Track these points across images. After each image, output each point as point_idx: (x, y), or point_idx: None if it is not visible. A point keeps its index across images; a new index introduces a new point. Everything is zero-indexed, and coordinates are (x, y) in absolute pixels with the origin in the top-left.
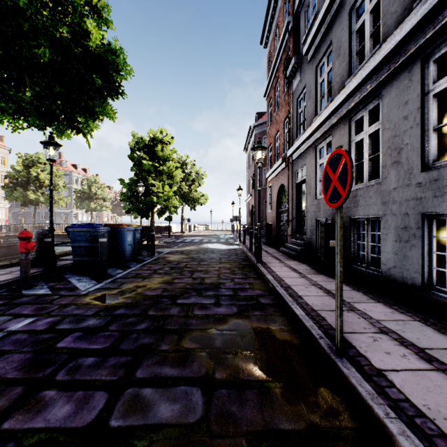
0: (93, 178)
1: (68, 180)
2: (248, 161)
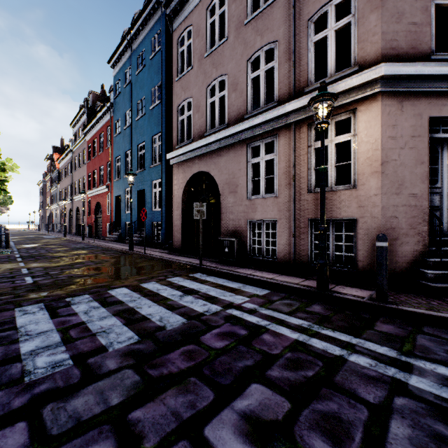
0: None
1: None
2: (40, 192)
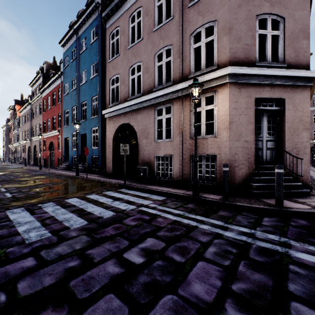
0: None
1: None
2: (4, 133)
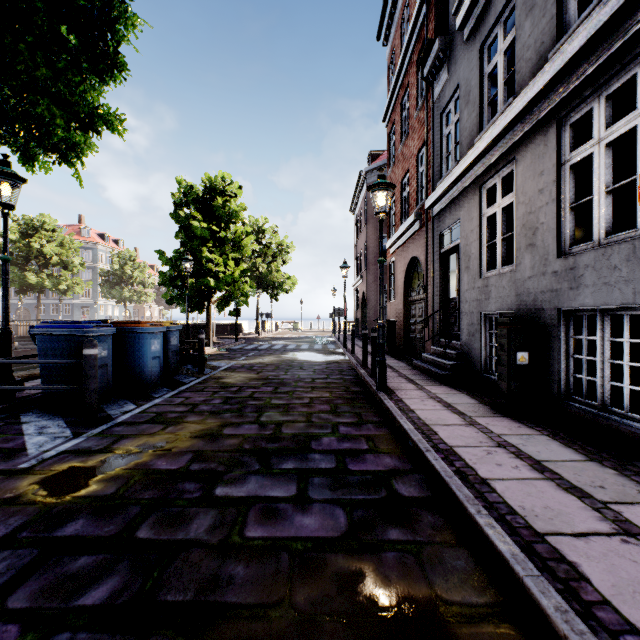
0: (128, 253)
1: (92, 256)
2: (356, 227)
